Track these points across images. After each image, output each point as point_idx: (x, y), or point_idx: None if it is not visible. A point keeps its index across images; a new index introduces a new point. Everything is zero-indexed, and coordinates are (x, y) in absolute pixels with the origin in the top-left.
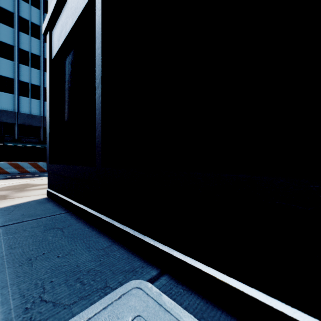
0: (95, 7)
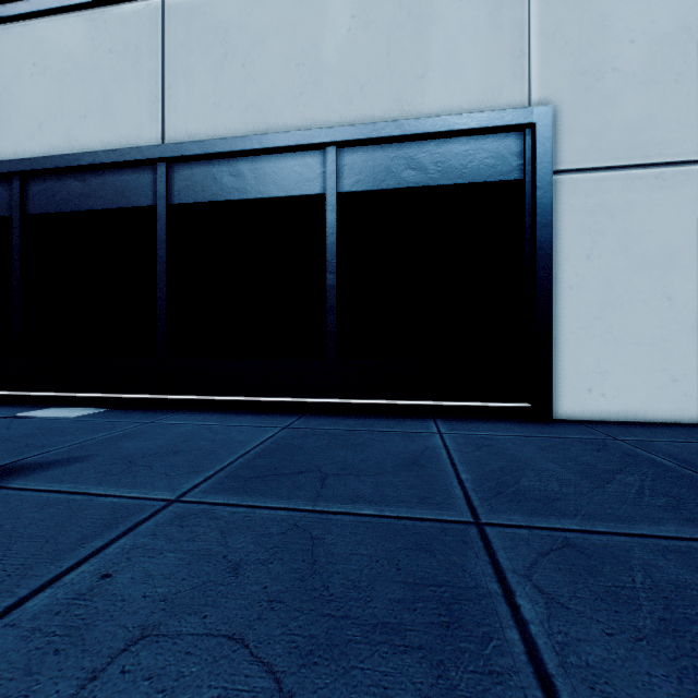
0: (5, 219)
